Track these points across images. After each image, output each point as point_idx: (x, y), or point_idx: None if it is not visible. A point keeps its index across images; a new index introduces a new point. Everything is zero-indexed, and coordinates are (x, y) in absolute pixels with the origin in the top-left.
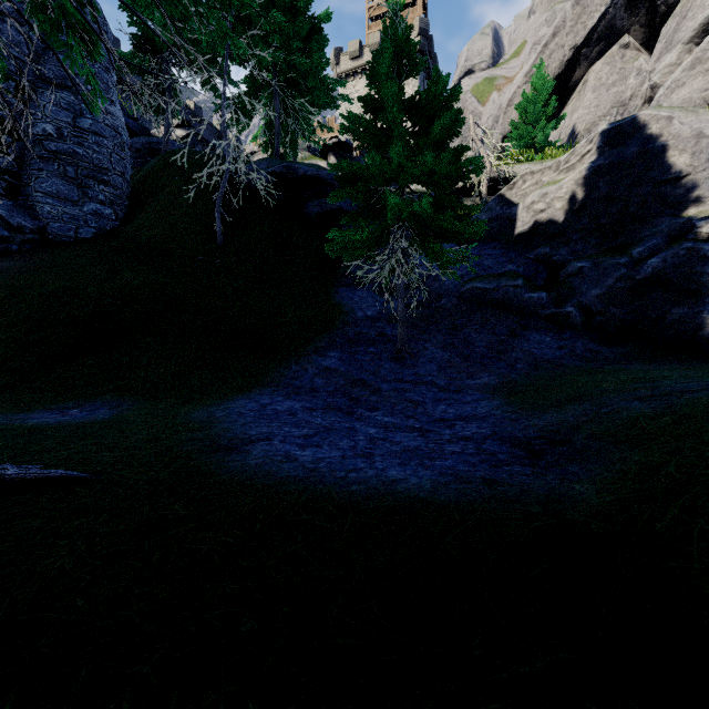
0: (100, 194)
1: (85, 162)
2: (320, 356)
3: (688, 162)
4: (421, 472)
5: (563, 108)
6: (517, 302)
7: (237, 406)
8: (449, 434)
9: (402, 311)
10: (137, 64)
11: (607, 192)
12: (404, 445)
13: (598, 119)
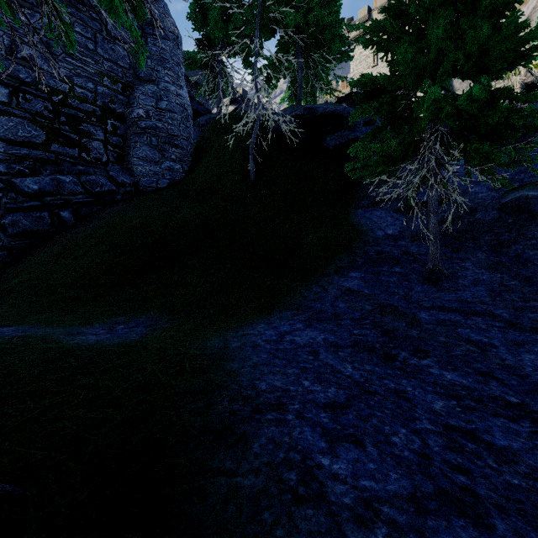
0: (172, 154)
1: (163, 132)
2: (341, 276)
3: None
4: None
5: None
6: None
7: (255, 332)
8: None
9: (435, 227)
10: (199, 59)
11: None
12: (530, 469)
13: None
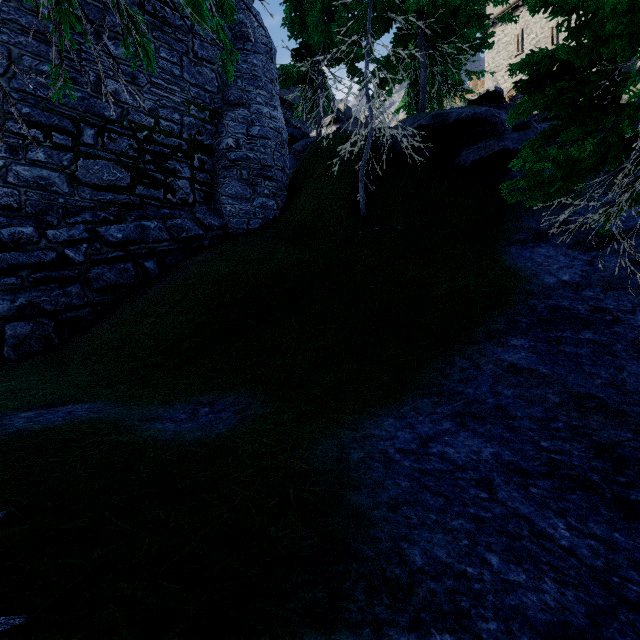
0: (265, 189)
1: (255, 164)
2: (497, 344)
3: None
4: None
5: None
6: None
7: (381, 433)
8: None
9: None
10: (296, 73)
11: None
12: None
13: None
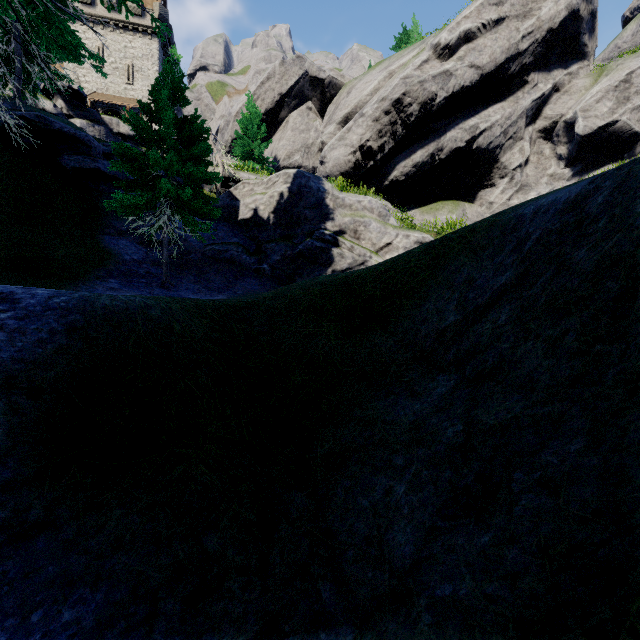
0: None
1: None
2: (103, 281)
3: (315, 201)
4: None
5: (274, 133)
6: (239, 260)
7: None
8: None
9: (167, 257)
10: None
11: (285, 206)
12: None
13: (295, 151)
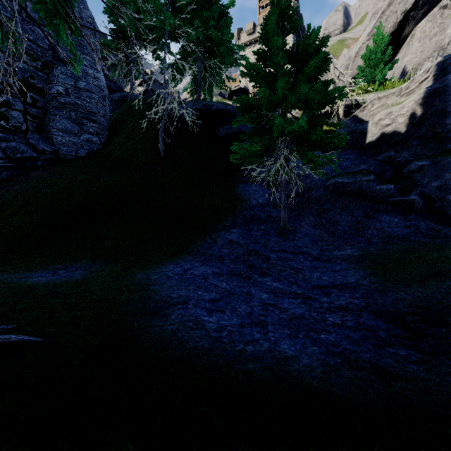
0: (90, 128)
1: (82, 109)
2: (226, 232)
3: None
4: (309, 348)
5: (396, 55)
6: (370, 192)
7: (167, 270)
8: (327, 302)
9: (284, 200)
10: (114, 47)
11: (442, 108)
12: (291, 313)
13: (423, 60)
